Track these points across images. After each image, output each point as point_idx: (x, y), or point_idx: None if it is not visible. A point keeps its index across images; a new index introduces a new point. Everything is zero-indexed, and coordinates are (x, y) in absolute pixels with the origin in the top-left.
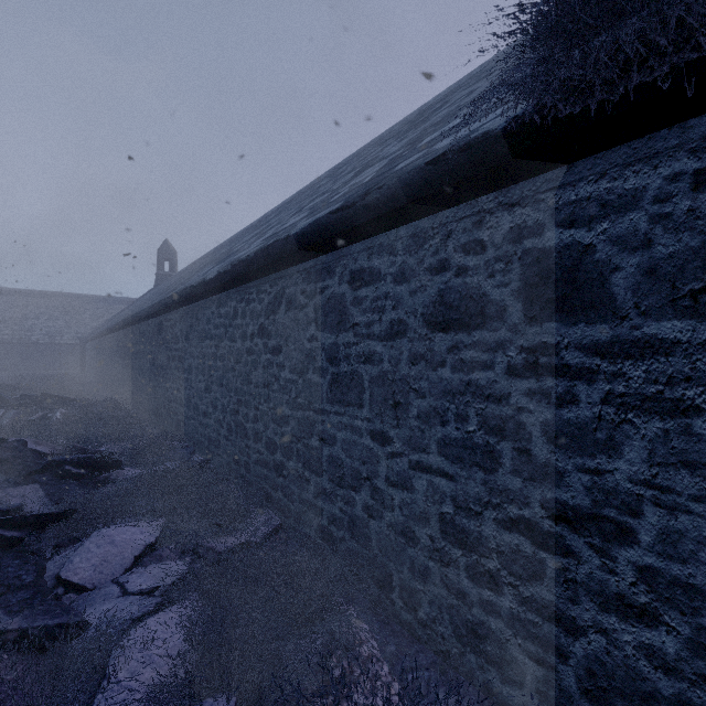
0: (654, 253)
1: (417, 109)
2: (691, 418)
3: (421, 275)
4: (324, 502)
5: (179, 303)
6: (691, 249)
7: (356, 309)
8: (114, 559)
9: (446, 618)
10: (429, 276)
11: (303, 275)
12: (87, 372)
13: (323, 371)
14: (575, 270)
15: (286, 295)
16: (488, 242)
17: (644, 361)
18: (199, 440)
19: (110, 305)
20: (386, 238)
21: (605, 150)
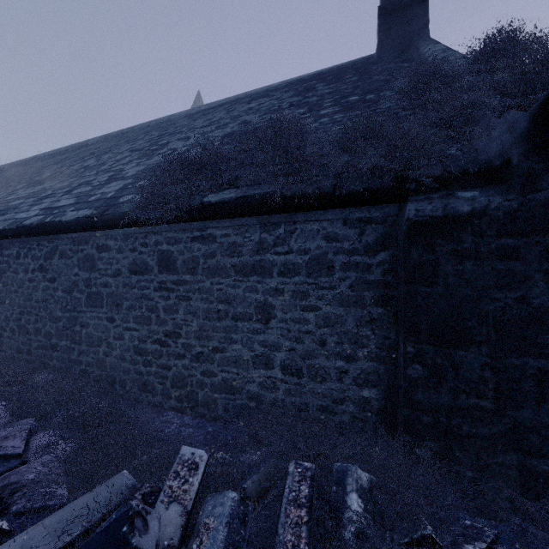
0: (185, 256)
1: (168, 116)
2: (191, 301)
3: (127, 251)
4: (83, 357)
5: None
6: (191, 257)
7: (100, 262)
8: None
9: (136, 385)
10: (130, 252)
11: (71, 240)
12: None
13: (83, 291)
14: (170, 258)
15: (59, 249)
16: (149, 244)
17: (183, 286)
18: None
19: None
20: (114, 233)
21: (177, 223)
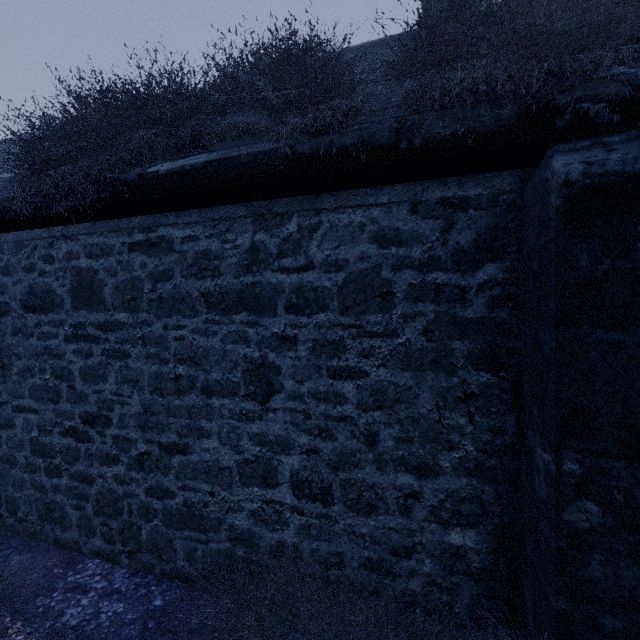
0: (118, 279)
1: None
2: (128, 359)
3: (20, 271)
4: None
5: None
6: (128, 280)
7: None
8: None
9: (34, 508)
10: (25, 273)
11: None
12: None
13: None
14: (92, 282)
15: None
16: (56, 257)
17: (115, 332)
18: None
19: None
20: None
21: (107, 220)
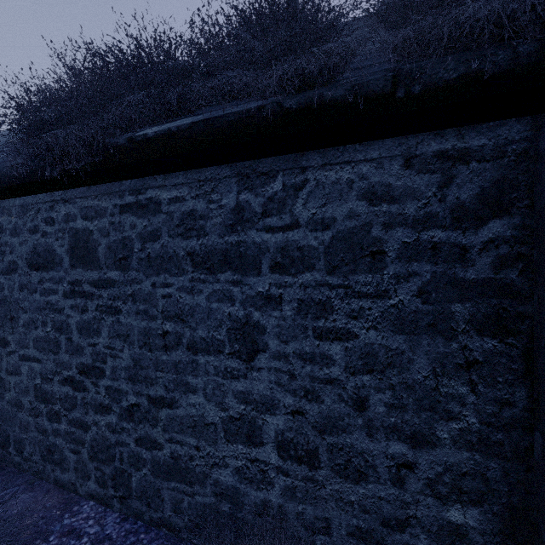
0: (110, 239)
1: None
2: (119, 315)
3: (25, 233)
4: None
5: None
6: (119, 240)
7: None
8: None
9: (37, 449)
10: (29, 234)
11: None
12: None
13: None
14: (87, 242)
15: None
16: (56, 219)
17: (108, 289)
18: None
19: None
20: (8, 204)
21: (101, 184)
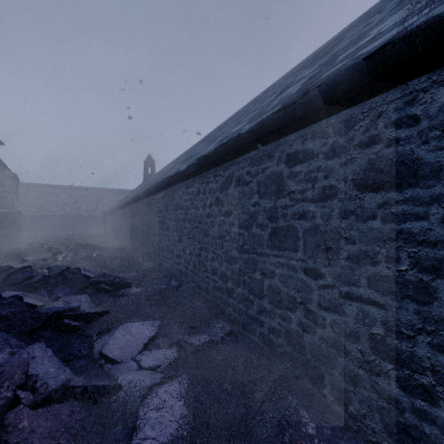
0: None
1: (310, 54)
2: None
3: (352, 150)
4: (265, 317)
5: (161, 188)
6: None
7: (292, 181)
8: (132, 344)
9: (376, 416)
10: (359, 150)
11: (248, 161)
12: (107, 232)
13: (264, 226)
14: None
15: (235, 176)
16: (421, 115)
17: None
18: (174, 272)
19: (119, 193)
20: (318, 127)
21: None
